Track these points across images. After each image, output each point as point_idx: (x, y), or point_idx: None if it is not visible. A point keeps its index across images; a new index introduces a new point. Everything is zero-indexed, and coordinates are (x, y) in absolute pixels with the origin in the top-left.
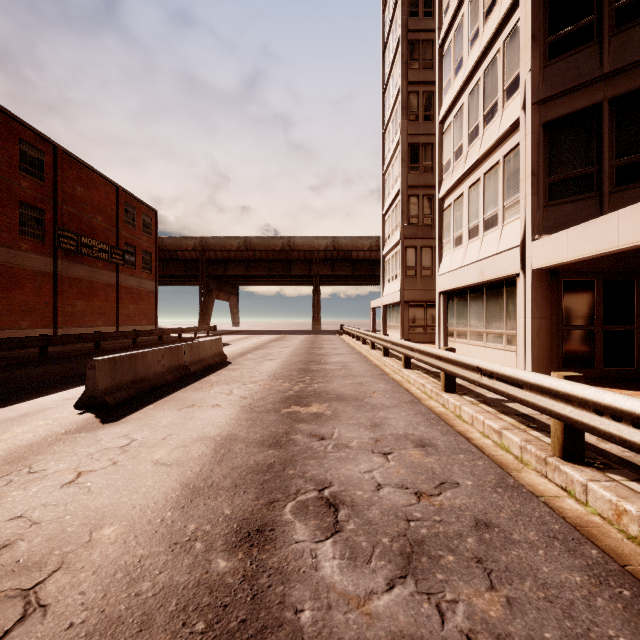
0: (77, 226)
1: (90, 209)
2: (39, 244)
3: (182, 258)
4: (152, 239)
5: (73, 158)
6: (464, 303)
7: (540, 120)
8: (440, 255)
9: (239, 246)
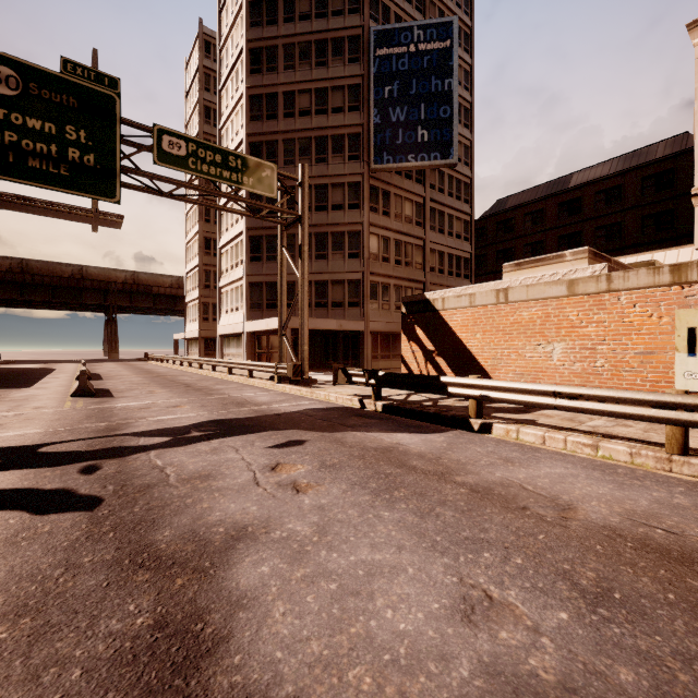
0: None
1: None
2: None
3: None
4: None
5: None
6: (229, 341)
7: (248, 281)
8: (220, 316)
9: (11, 267)
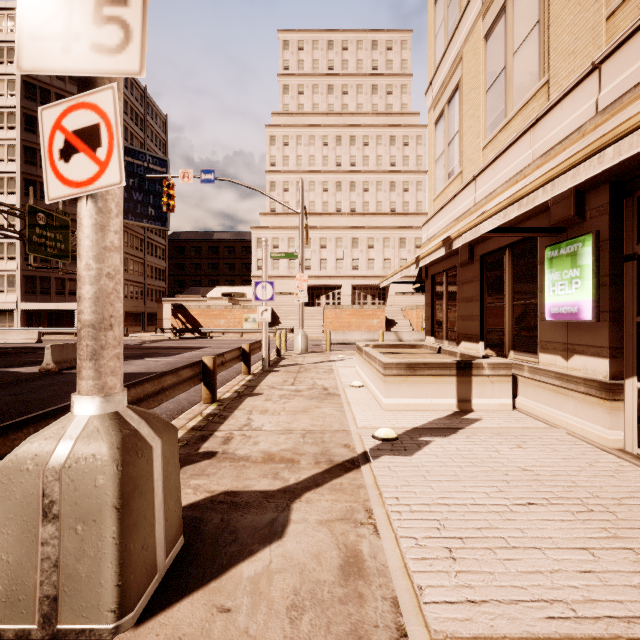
0: None
1: None
2: None
3: None
4: None
5: None
6: None
7: (23, 274)
8: None
9: None
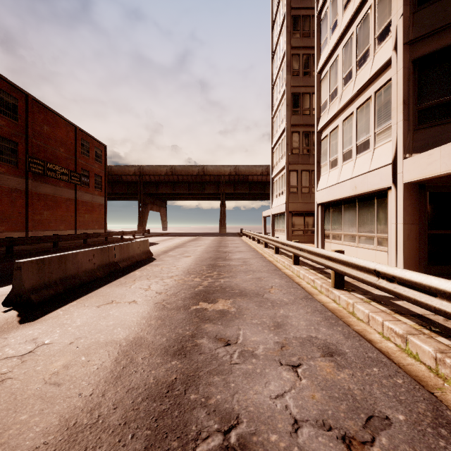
0: (44, 155)
1: (54, 143)
2: (14, 168)
3: (125, 180)
4: (102, 166)
5: (41, 104)
6: (339, 212)
7: (410, 57)
8: (318, 175)
9: (167, 172)
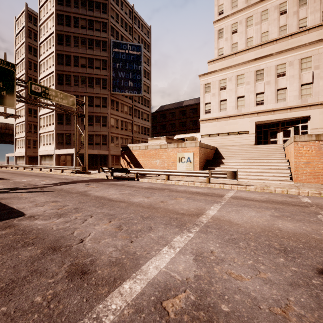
0: None
1: None
2: None
3: None
4: None
5: None
6: (45, 158)
7: (56, 132)
8: (39, 146)
9: None
